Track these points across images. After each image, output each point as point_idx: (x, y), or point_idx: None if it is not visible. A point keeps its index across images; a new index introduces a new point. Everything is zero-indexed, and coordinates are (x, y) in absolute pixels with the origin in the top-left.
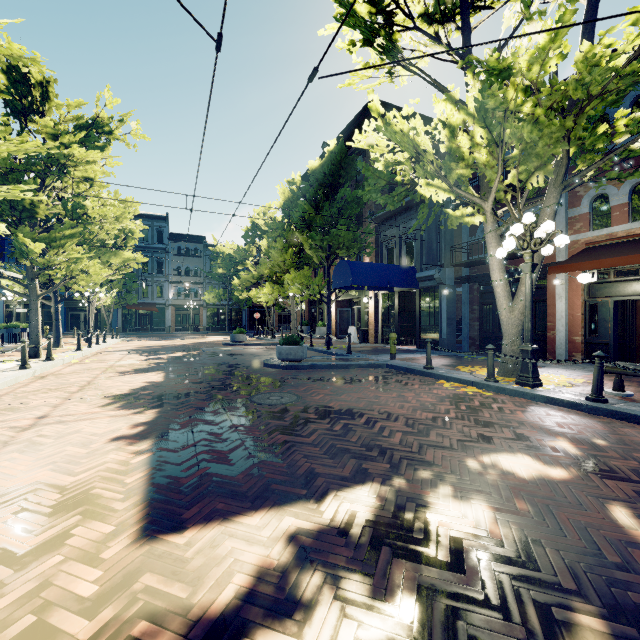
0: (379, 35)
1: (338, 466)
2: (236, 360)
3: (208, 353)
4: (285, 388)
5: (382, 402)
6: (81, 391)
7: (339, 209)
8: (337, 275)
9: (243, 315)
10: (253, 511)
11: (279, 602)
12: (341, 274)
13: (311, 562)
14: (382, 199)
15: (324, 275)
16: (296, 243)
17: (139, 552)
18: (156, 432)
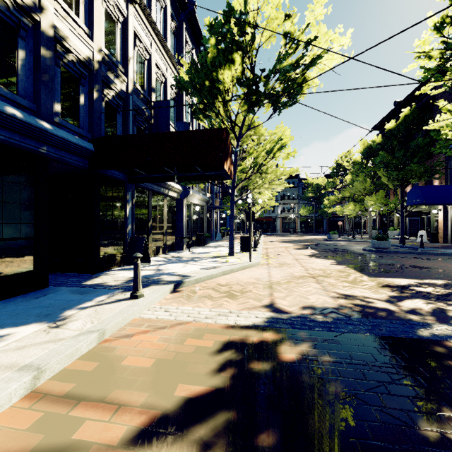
0: (448, 57)
1: (427, 276)
2: (342, 247)
3: (321, 244)
4: (385, 259)
5: (449, 267)
6: (291, 253)
7: (411, 152)
8: (410, 196)
9: (324, 223)
10: (399, 278)
11: (417, 286)
12: (414, 196)
13: (424, 285)
14: (450, 152)
15: (394, 194)
16: (373, 175)
17: (372, 278)
18: (343, 264)
